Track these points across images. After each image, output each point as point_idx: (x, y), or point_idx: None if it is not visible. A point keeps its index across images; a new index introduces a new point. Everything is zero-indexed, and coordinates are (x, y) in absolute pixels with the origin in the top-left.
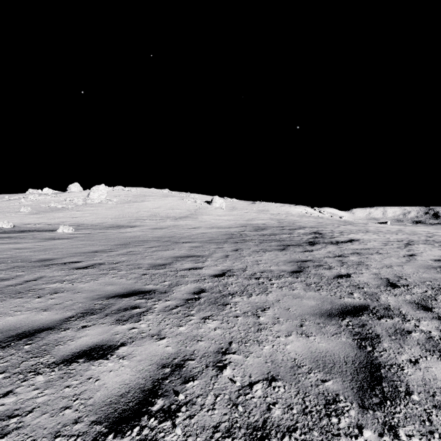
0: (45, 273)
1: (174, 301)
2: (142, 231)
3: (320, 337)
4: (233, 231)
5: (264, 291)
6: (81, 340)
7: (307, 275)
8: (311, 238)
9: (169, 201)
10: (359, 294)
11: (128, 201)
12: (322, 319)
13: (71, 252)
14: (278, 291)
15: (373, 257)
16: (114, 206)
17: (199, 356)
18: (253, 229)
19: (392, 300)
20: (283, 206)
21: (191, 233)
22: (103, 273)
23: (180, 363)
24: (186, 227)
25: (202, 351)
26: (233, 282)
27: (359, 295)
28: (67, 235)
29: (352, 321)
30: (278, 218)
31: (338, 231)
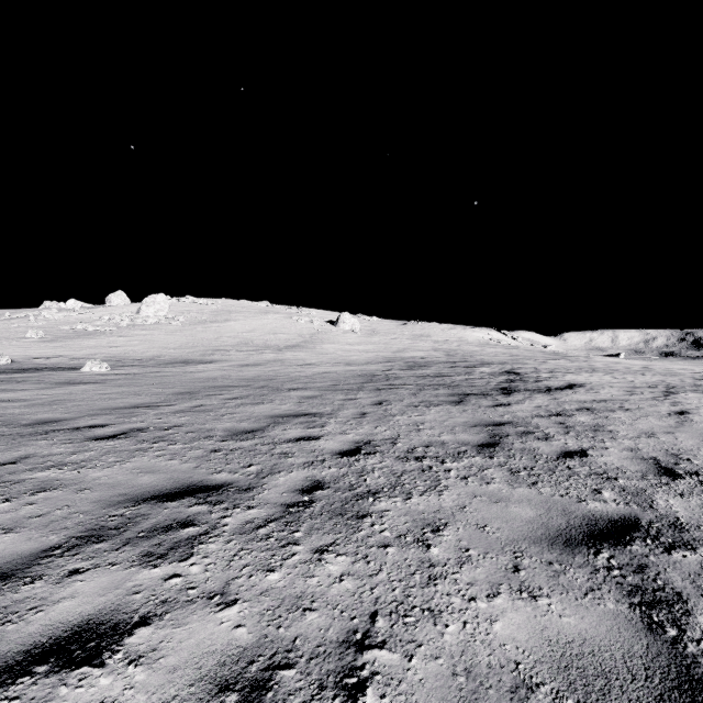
0: (37, 448)
1: (264, 509)
2: (222, 369)
3: (559, 599)
4: (373, 369)
5: (433, 487)
6: (58, 609)
7: (509, 452)
8: (504, 382)
9: (270, 321)
10: (613, 493)
11: (203, 321)
12: (554, 552)
13: (95, 407)
14: (460, 487)
15: (616, 416)
16: (179, 328)
17: (305, 655)
18: (405, 367)
19: (679, 505)
20: (453, 328)
21: (303, 373)
22: (140, 448)
23: (263, 677)
24: (296, 363)
25: (312, 639)
26: (375, 467)
27: (613, 496)
28: (97, 376)
29: (616, 557)
30: (446, 348)
31: (546, 369)
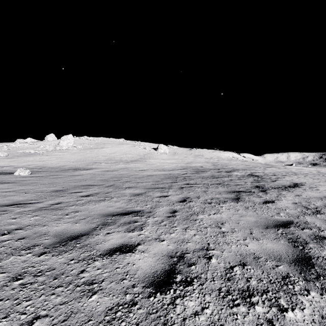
0: None
1: None
2: (93, 173)
3: None
4: (176, 173)
5: None
6: None
7: None
8: (254, 182)
9: (124, 148)
10: None
11: (90, 148)
12: None
13: None
14: None
15: None
16: (78, 151)
17: None
18: (193, 172)
19: None
20: (214, 152)
21: (137, 175)
22: None
23: None
24: (134, 170)
25: None
26: None
27: None
28: (18, 178)
29: None
30: (212, 162)
31: (270, 173)
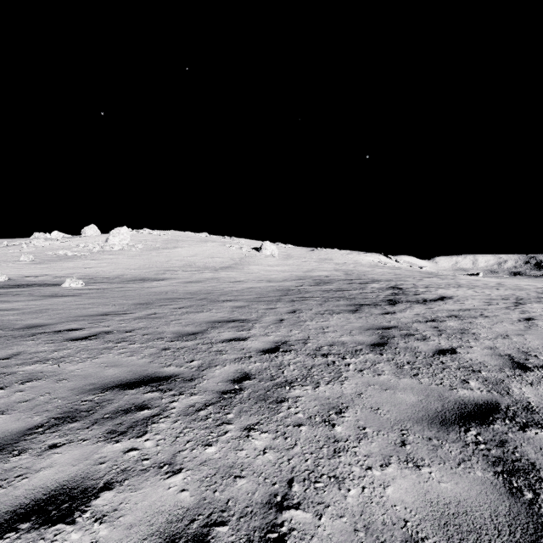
0: (26, 347)
1: (203, 395)
2: (172, 285)
3: (438, 468)
4: (288, 285)
5: (336, 378)
6: (39, 477)
7: (395, 350)
8: (390, 295)
9: (208, 247)
10: (477, 382)
11: (156, 247)
12: (433, 430)
13: (72, 315)
14: (358, 377)
15: (478, 322)
16: (138, 253)
17: (236, 515)
18: (313, 283)
19: (530, 392)
20: (350, 253)
21: (234, 288)
22: (107, 346)
23: (202, 532)
24: (228, 281)
25: (241, 501)
26: (290, 362)
27: (478, 385)
28: (74, 291)
29: (482, 434)
30: (345, 269)
31: (422, 285)
